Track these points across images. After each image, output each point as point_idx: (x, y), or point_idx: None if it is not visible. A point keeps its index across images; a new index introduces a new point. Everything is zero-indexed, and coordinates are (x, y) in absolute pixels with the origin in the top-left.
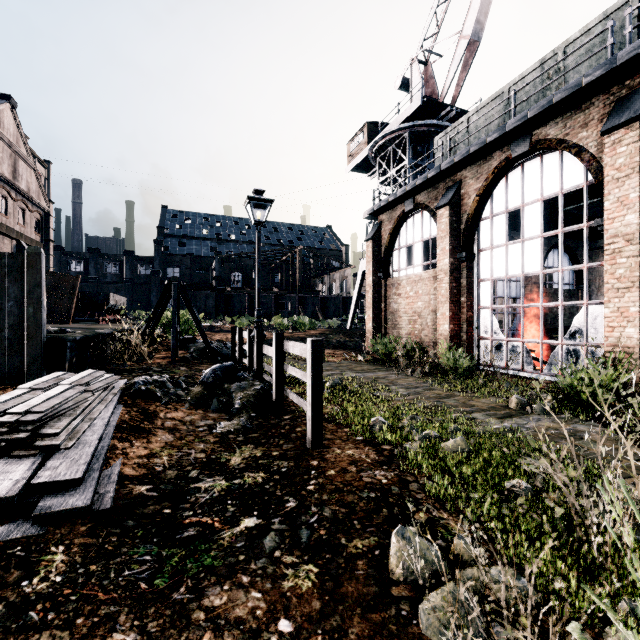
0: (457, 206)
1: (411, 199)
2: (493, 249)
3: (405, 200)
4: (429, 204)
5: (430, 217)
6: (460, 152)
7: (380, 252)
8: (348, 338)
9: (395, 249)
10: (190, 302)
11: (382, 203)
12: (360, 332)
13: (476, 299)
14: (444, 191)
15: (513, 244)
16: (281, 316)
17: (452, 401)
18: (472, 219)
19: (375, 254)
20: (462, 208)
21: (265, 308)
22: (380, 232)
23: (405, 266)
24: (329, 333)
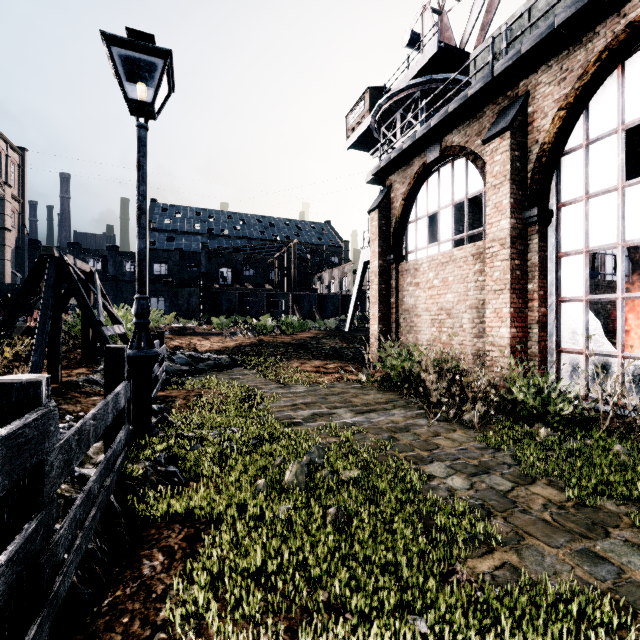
0: (521, 133)
1: (436, 143)
2: (590, 199)
3: (427, 146)
4: (467, 144)
5: (466, 167)
6: (534, 33)
7: (389, 227)
8: (346, 344)
9: (410, 221)
10: (81, 291)
11: (393, 154)
12: (361, 335)
13: (554, 286)
14: (494, 118)
15: (637, 184)
16: (274, 316)
17: (634, 558)
18: (550, 151)
19: (382, 229)
20: (529, 137)
21: (256, 307)
22: (389, 199)
23: (425, 244)
24: (322, 337)
